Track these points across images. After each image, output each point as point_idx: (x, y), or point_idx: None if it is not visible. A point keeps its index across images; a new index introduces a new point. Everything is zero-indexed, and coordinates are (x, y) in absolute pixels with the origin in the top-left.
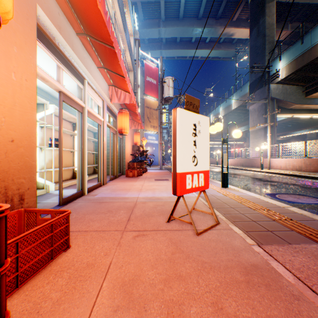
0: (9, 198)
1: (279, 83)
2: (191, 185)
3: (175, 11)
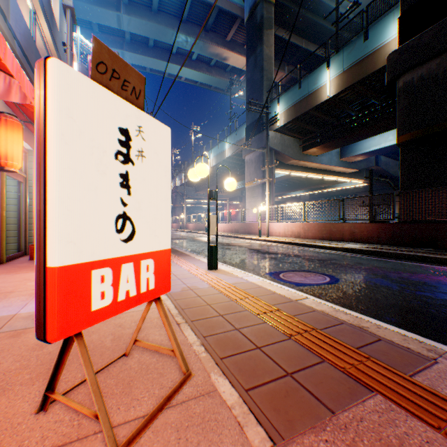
0: None
1: (278, 131)
2: (113, 295)
3: None
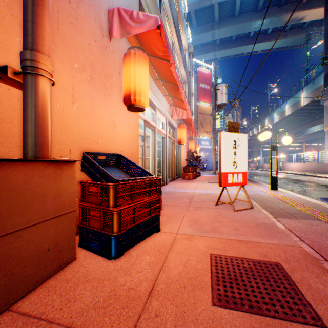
0: None
1: None
2: (232, 180)
3: (230, 10)
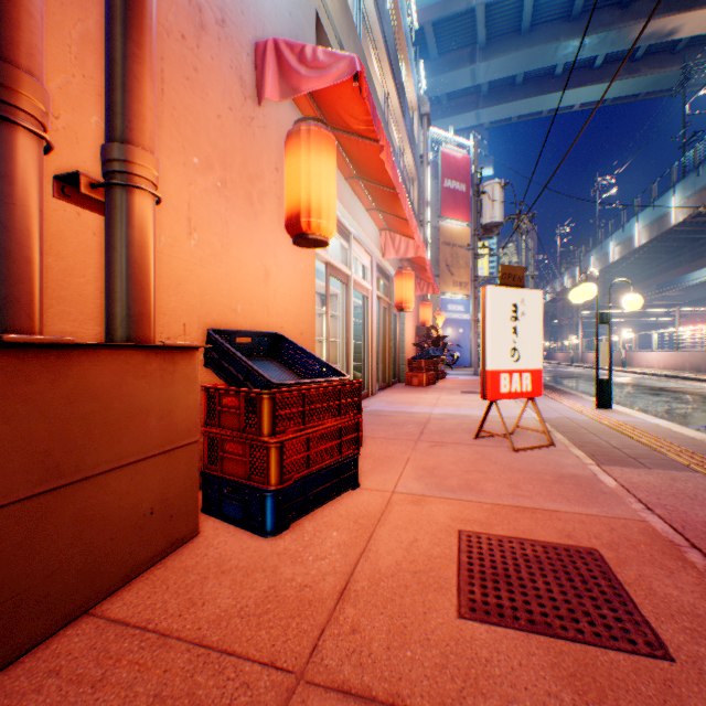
0: None
1: None
2: (508, 388)
3: (511, 19)
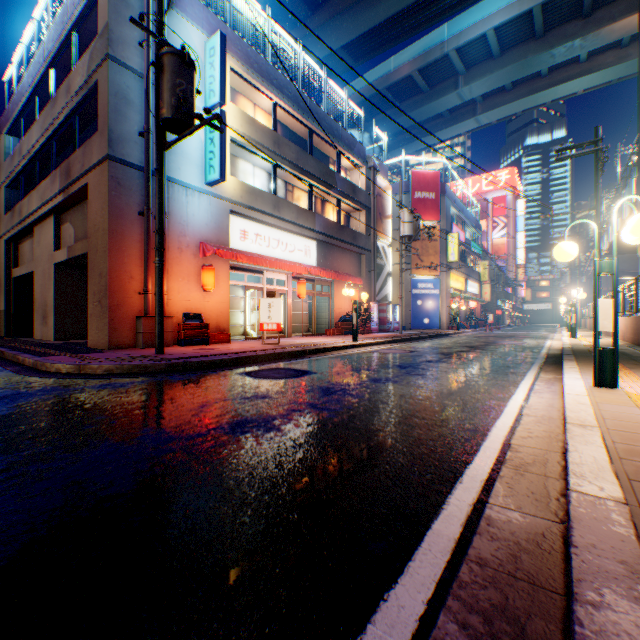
0: (221, 329)
1: None
2: (267, 328)
3: (482, 51)
